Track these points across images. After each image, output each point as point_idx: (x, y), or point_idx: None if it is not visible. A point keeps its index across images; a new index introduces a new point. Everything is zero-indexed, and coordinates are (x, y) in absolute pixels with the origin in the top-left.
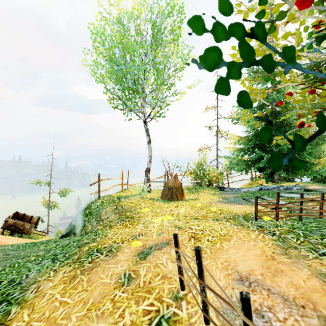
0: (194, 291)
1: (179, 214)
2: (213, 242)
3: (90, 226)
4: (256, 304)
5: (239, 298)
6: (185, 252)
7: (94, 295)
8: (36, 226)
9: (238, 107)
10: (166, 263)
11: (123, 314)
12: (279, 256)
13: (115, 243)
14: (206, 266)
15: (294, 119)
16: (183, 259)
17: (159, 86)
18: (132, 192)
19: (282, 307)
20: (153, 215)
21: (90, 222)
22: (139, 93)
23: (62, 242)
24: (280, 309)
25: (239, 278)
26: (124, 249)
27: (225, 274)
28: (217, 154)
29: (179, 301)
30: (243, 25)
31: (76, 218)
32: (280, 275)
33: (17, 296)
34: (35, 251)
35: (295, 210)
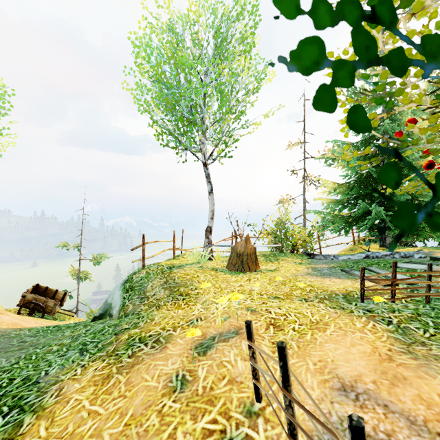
0: (276, 404)
1: (251, 290)
2: (301, 332)
3: (131, 306)
4: (367, 427)
5: (341, 417)
6: (261, 346)
7: (135, 404)
8: (62, 304)
9: (334, 143)
10: (234, 360)
11: (174, 433)
12: (400, 355)
13: (165, 331)
14: (291, 367)
15: (420, 157)
16: (258, 355)
17: (224, 115)
18: (187, 260)
19: (408, 435)
20: (216, 291)
21: (132, 300)
22: (198, 126)
23: (95, 327)
24: (404, 438)
25: (340, 387)
26: (176, 339)
27: (320, 380)
28: (304, 207)
29: (253, 418)
30: (358, 5)
31: (113, 294)
32: (402, 384)
33: (33, 400)
34: (59, 339)
35: (420, 288)
